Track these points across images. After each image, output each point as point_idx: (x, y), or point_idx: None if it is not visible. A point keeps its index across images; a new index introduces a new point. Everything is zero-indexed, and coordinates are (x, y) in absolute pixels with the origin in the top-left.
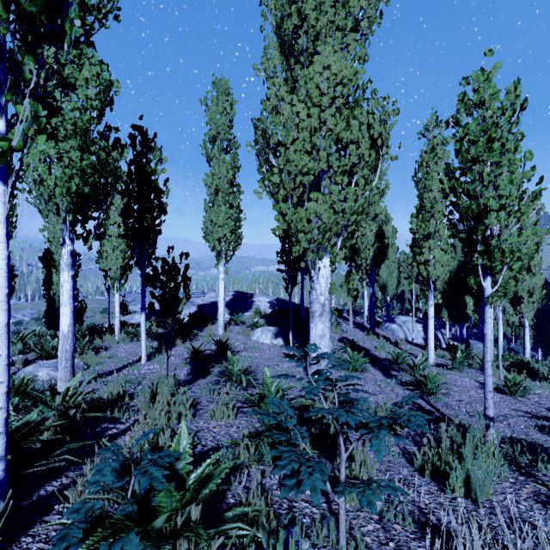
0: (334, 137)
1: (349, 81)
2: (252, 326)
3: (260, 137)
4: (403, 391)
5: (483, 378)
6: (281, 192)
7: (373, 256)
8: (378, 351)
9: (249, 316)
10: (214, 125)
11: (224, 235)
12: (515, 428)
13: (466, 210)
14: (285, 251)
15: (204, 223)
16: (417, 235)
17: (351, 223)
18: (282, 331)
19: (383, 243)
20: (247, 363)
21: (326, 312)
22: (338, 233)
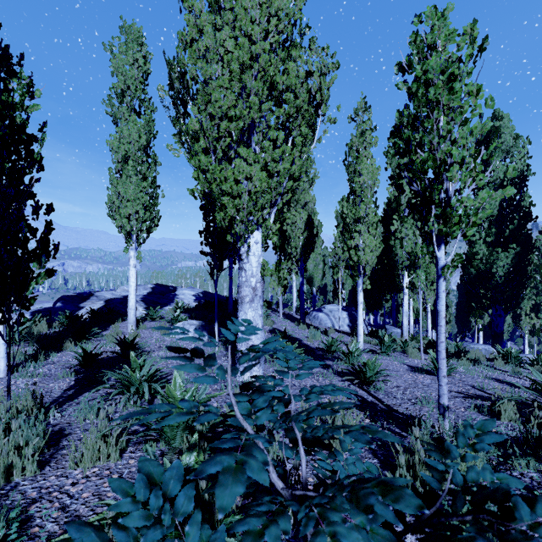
0: (268, 83)
1: (285, 15)
2: (172, 320)
3: (177, 80)
4: (342, 382)
5: (408, 360)
6: (201, 141)
7: (303, 245)
8: (310, 340)
9: (170, 310)
10: (121, 76)
11: (136, 212)
12: (457, 412)
13: (422, 164)
14: (210, 230)
15: (108, 197)
16: (348, 220)
17: (287, 190)
18: (207, 324)
19: (313, 232)
20: (156, 365)
21: (258, 297)
22: (271, 202)
